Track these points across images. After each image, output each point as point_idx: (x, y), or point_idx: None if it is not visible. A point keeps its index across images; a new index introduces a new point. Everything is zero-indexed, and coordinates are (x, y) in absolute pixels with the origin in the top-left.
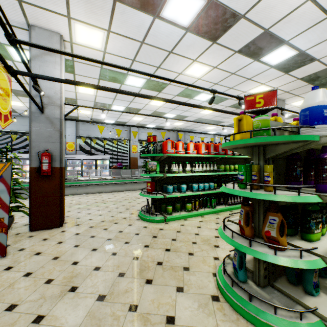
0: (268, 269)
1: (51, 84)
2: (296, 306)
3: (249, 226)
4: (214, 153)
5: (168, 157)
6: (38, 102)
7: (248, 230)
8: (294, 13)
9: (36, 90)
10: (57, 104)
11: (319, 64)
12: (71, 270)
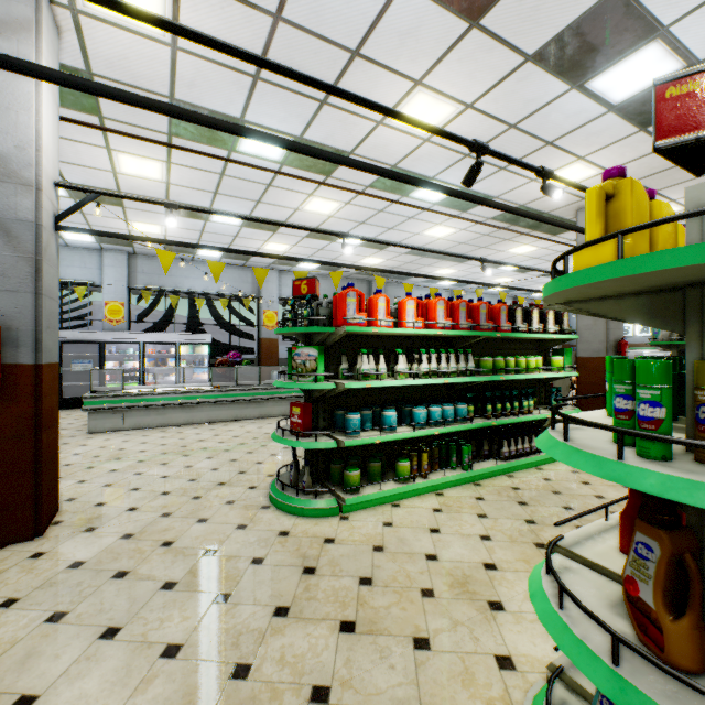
0: None
1: (4, 118)
2: None
3: (689, 618)
4: (469, 327)
5: (348, 335)
6: None
7: (686, 634)
8: None
9: None
10: (26, 181)
11: None
12: None
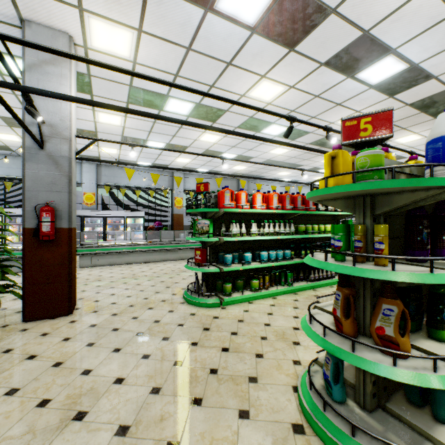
0: (378, 382)
1: (55, 106)
2: (424, 443)
3: (350, 318)
4: (291, 208)
5: (225, 213)
6: (35, 133)
7: (349, 324)
8: (406, 6)
9: (30, 114)
10: (65, 137)
11: (437, 83)
12: (80, 383)
